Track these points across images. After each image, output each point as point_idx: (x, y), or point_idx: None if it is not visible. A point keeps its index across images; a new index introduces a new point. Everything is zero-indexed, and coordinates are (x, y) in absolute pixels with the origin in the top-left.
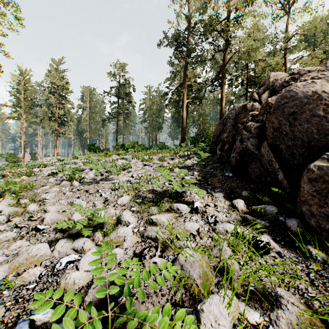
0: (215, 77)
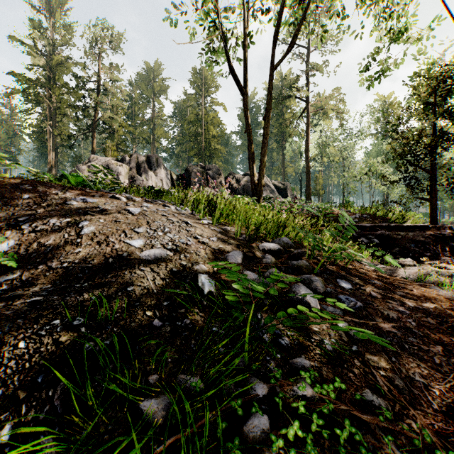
0: (88, 128)
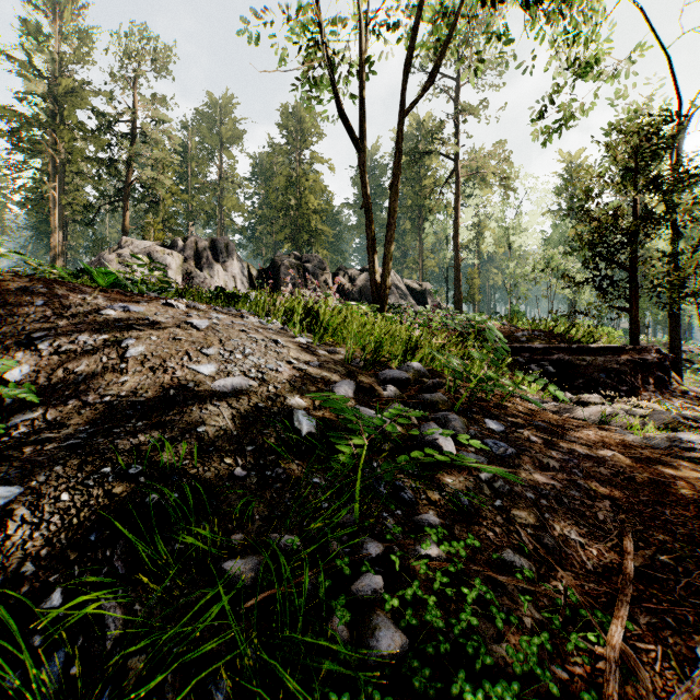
0: (116, 194)
